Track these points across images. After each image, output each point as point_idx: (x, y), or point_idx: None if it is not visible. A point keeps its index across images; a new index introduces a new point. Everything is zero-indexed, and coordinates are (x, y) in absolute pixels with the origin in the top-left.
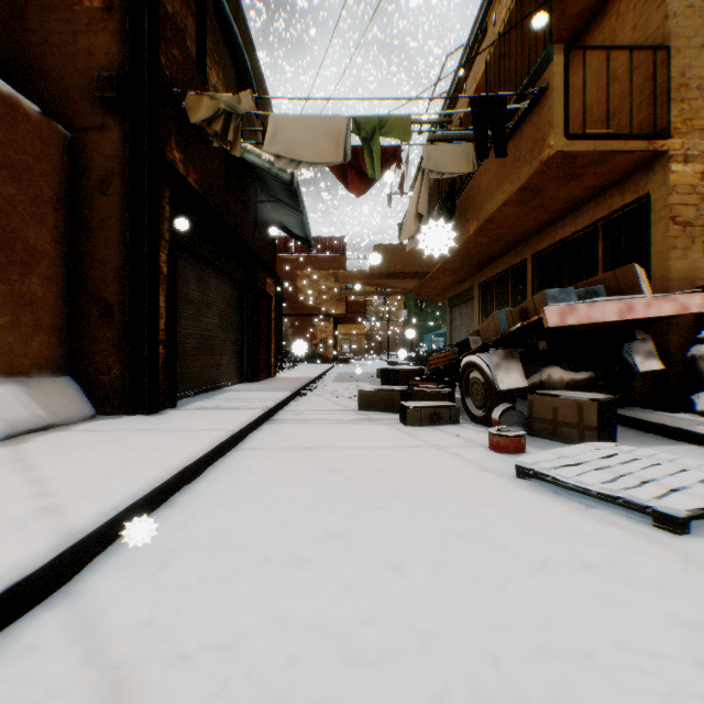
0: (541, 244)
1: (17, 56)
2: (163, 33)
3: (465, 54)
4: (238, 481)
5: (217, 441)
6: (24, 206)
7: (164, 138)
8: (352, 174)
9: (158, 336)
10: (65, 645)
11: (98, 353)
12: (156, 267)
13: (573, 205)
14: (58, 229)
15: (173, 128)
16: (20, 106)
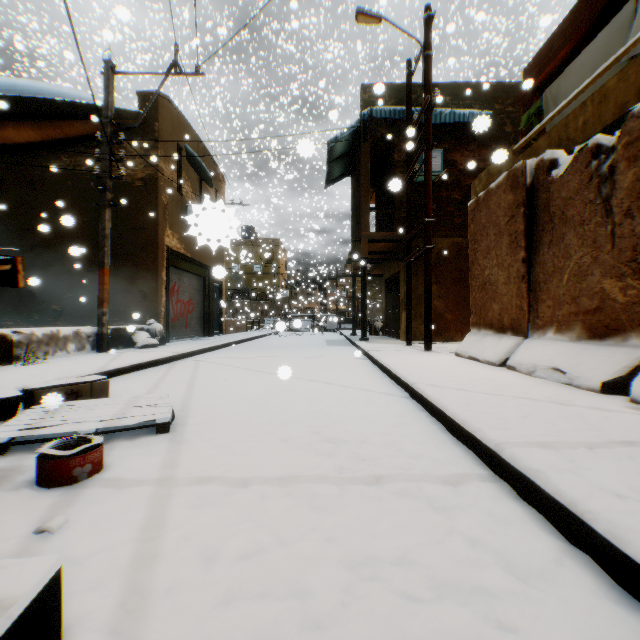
0: None
1: None
2: None
3: None
4: (409, 429)
5: (468, 426)
6: None
7: None
8: None
9: None
10: (387, 392)
11: None
12: None
13: None
14: None
15: None
16: None
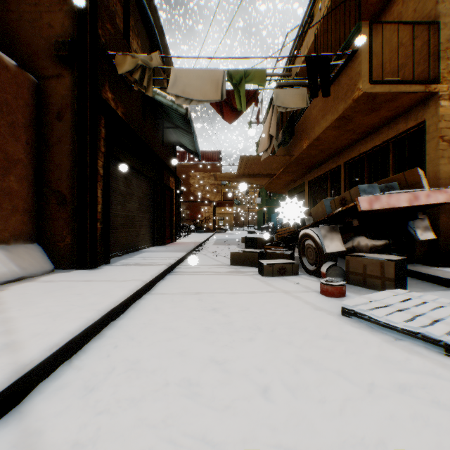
0: (350, 155)
1: (1, 28)
2: (100, 13)
3: (300, 30)
4: (148, 318)
5: (135, 289)
6: (5, 128)
7: (101, 83)
8: (226, 108)
9: (97, 216)
10: None
11: (56, 228)
12: (95, 170)
13: (372, 129)
14: (29, 144)
15: (107, 77)
16: (2, 60)
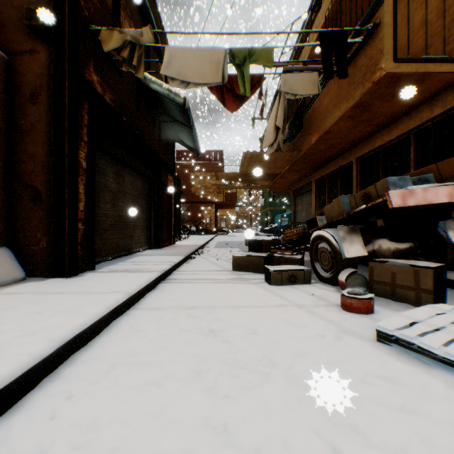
0: (363, 150)
1: None
2: None
3: (308, 16)
4: (126, 346)
5: (113, 305)
6: None
7: (83, 62)
8: (228, 95)
9: (78, 215)
10: None
11: (29, 229)
12: (76, 162)
13: (390, 119)
14: None
15: (91, 56)
16: None
